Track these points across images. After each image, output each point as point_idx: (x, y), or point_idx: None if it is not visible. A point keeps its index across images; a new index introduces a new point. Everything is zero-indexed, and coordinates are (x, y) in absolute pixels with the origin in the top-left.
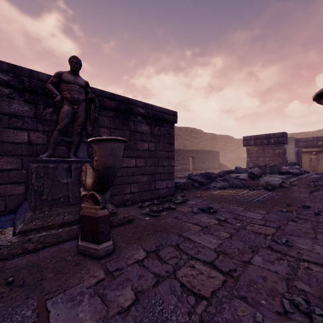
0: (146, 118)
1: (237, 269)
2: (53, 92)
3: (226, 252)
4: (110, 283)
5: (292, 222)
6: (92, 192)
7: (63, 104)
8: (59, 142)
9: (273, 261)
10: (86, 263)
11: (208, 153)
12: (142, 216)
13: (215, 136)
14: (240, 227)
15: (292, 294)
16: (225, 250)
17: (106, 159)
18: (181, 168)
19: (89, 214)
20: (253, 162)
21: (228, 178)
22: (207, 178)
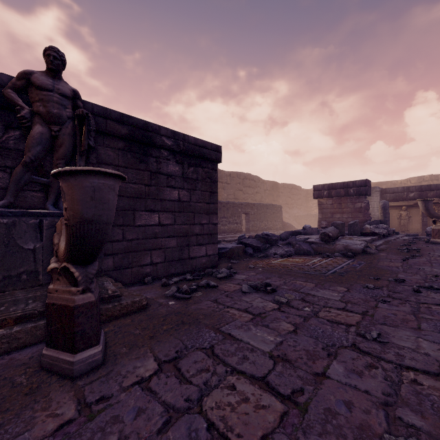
0: (175, 153)
1: (306, 389)
2: (16, 102)
3: (288, 358)
4: (81, 429)
5: (384, 304)
6: (65, 263)
7: (33, 123)
8: (25, 183)
9: (361, 370)
10: (49, 389)
11: (267, 207)
12: (164, 299)
13: (277, 185)
14: (310, 314)
15: (396, 435)
16: (286, 354)
17: (83, 206)
18: (230, 228)
19: (59, 301)
20: (326, 220)
21: (294, 241)
22: (264, 242)
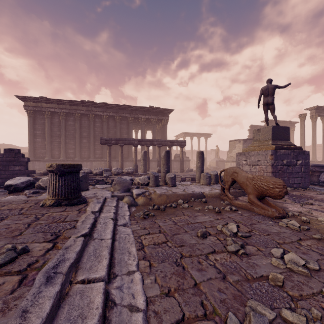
0: None
1: None
2: None
3: None
4: None
5: None
6: None
7: None
8: None
9: None
10: None
11: None
12: None
13: (0, 145)
14: None
15: None
16: None
17: None
18: None
19: None
20: None
21: None
22: None
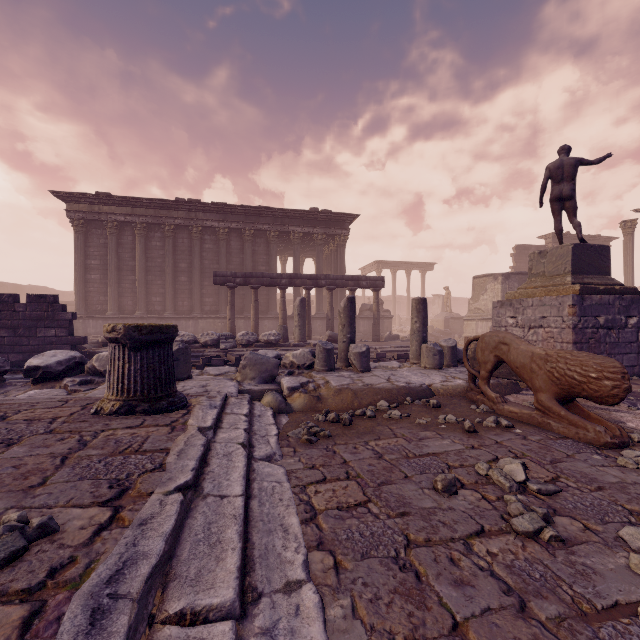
0: None
1: None
2: None
3: None
4: None
5: None
6: None
7: None
8: None
9: None
10: None
11: None
12: None
13: (23, 288)
14: None
15: None
16: None
17: None
18: None
19: None
20: None
21: None
22: None
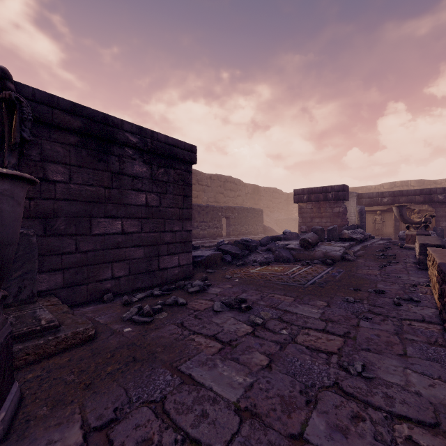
0: (142, 152)
1: None
2: None
3: (259, 411)
4: None
5: (366, 322)
6: None
7: None
8: None
9: (346, 426)
10: None
11: (248, 211)
12: (120, 324)
13: (259, 189)
14: (287, 339)
15: None
16: (256, 405)
17: None
18: (210, 233)
19: None
20: (306, 225)
21: (274, 247)
22: (244, 248)
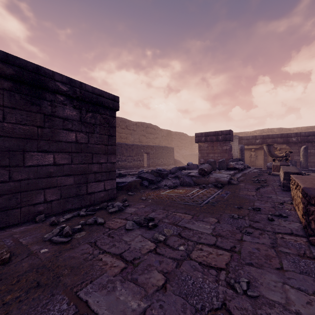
0: (72, 99)
1: None
2: None
3: None
4: None
5: (248, 236)
6: None
7: None
8: None
9: None
10: None
11: (163, 149)
12: (39, 245)
13: (171, 133)
14: (183, 255)
15: None
16: None
17: None
18: (135, 164)
19: None
20: (204, 158)
21: (180, 175)
22: (158, 175)
